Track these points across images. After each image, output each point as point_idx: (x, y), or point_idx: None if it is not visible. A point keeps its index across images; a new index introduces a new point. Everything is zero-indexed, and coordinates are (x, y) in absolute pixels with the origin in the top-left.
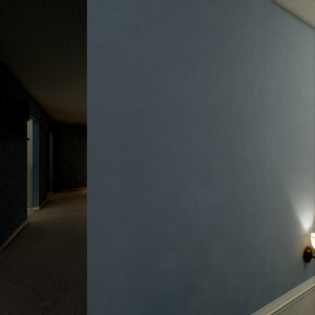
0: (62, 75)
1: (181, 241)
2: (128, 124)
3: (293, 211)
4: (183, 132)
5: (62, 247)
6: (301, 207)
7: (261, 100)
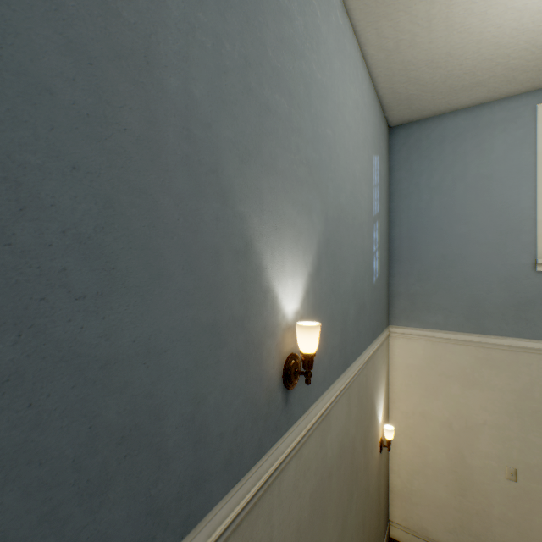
0: None
1: None
2: None
3: (260, 267)
4: None
5: None
6: (281, 263)
7: None
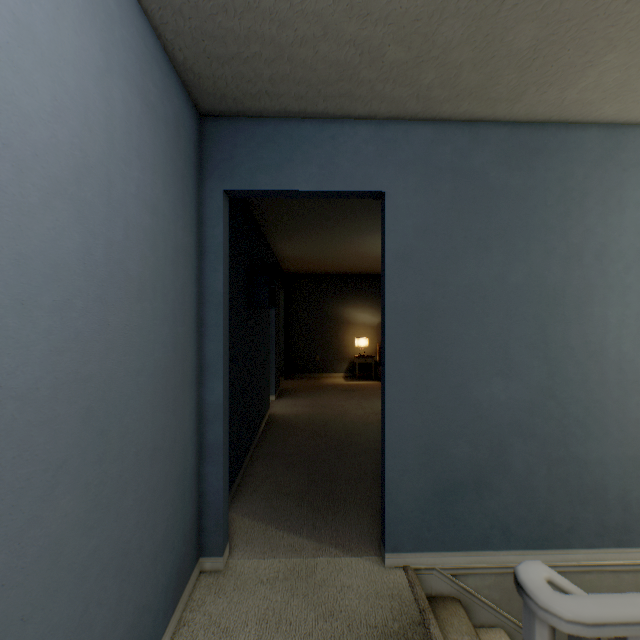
0: (317, 225)
1: (474, 432)
2: (418, 316)
3: None
4: (476, 319)
5: (321, 446)
6: None
7: (598, 267)
